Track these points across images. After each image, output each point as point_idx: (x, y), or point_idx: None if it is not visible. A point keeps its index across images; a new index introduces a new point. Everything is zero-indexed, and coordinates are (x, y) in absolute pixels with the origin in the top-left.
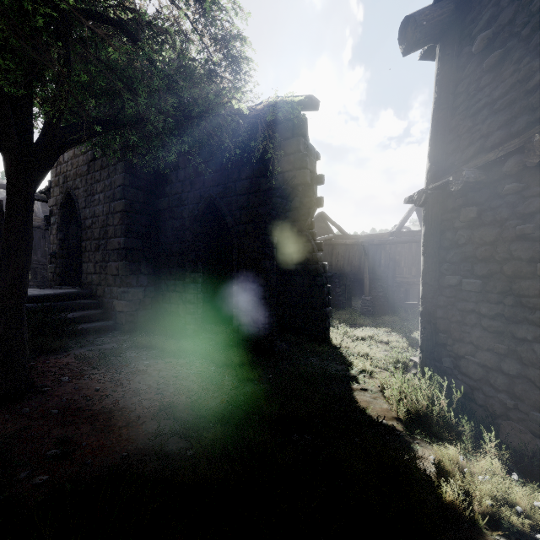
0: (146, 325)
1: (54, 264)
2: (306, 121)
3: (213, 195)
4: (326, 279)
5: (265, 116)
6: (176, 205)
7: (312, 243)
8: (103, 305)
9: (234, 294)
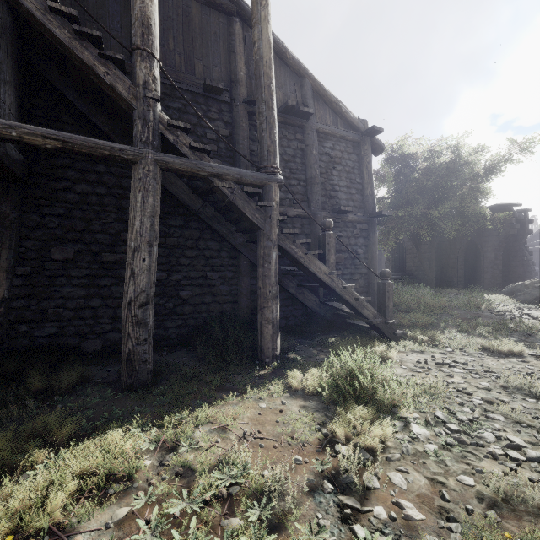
0: (439, 285)
1: (388, 263)
2: (515, 212)
3: (471, 237)
4: (533, 268)
5: (496, 218)
6: (452, 240)
7: (525, 252)
8: (418, 278)
9: (481, 273)
